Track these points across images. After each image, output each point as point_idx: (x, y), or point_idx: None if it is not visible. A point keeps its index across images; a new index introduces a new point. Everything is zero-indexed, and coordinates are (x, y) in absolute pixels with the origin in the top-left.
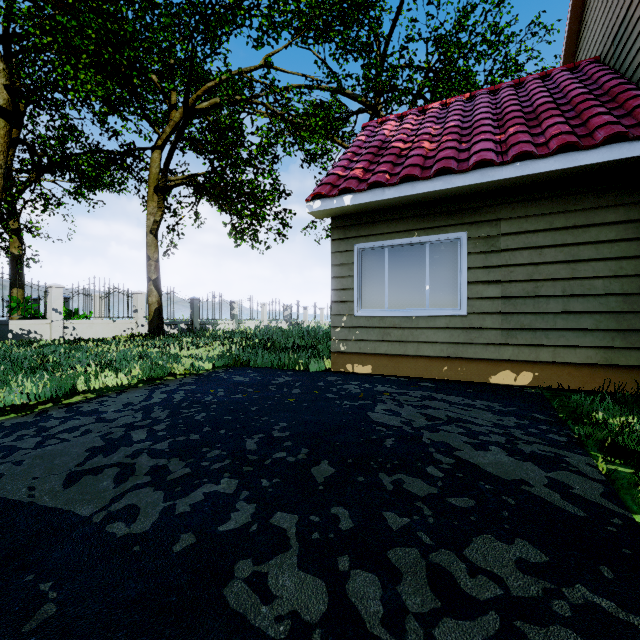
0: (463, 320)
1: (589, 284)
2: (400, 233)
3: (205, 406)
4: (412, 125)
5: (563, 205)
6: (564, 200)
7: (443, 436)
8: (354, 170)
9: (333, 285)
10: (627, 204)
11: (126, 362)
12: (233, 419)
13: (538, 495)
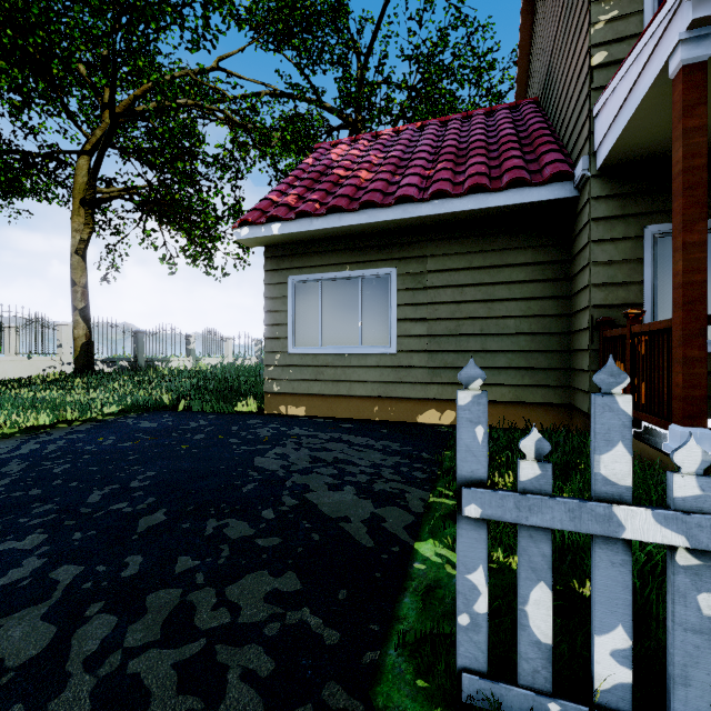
0: (393, 358)
1: (503, 323)
2: (333, 266)
3: (76, 457)
4: (360, 151)
5: (481, 245)
6: (482, 240)
7: (310, 478)
8: (288, 196)
9: (266, 320)
10: (534, 247)
11: (6, 408)
12: (98, 470)
13: (347, 530)
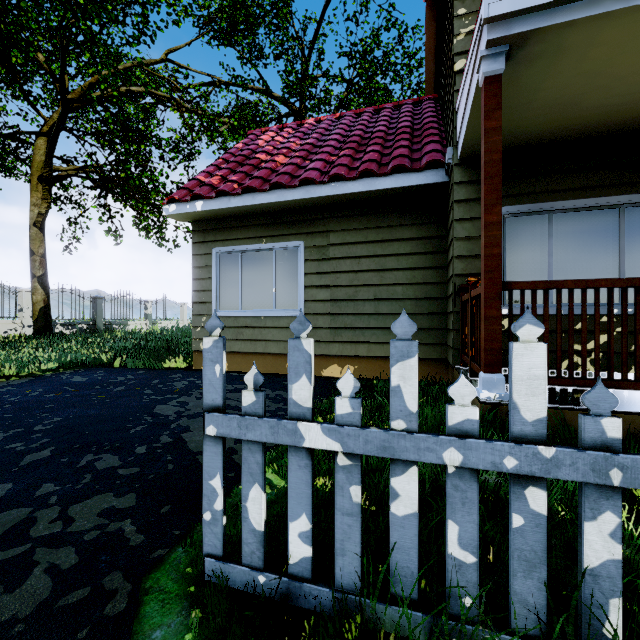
0: None
1: (393, 290)
2: (251, 239)
3: None
4: (284, 138)
5: (375, 222)
6: (375, 217)
7: (194, 421)
8: (213, 177)
9: (194, 286)
10: (418, 224)
11: None
12: (11, 417)
13: (200, 461)
